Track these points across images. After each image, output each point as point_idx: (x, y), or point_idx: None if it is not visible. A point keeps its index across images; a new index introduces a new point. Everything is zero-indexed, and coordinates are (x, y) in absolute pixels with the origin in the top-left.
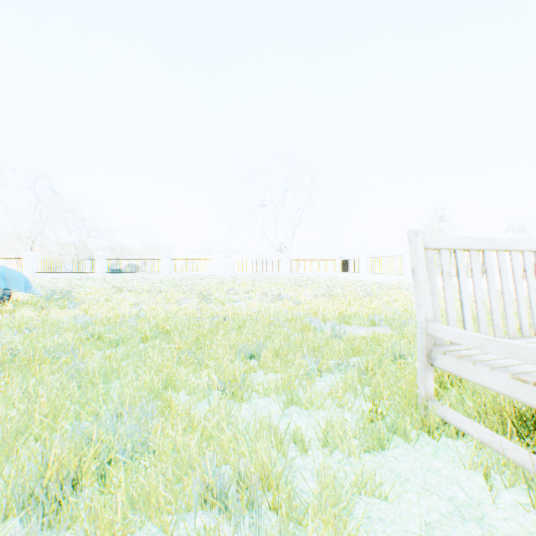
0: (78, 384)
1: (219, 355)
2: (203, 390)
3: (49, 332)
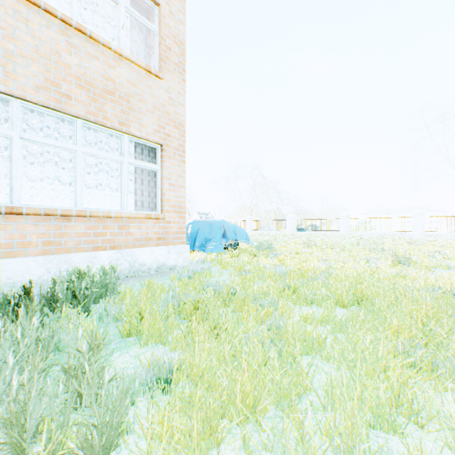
0: (278, 356)
1: None
2: None
3: (257, 276)
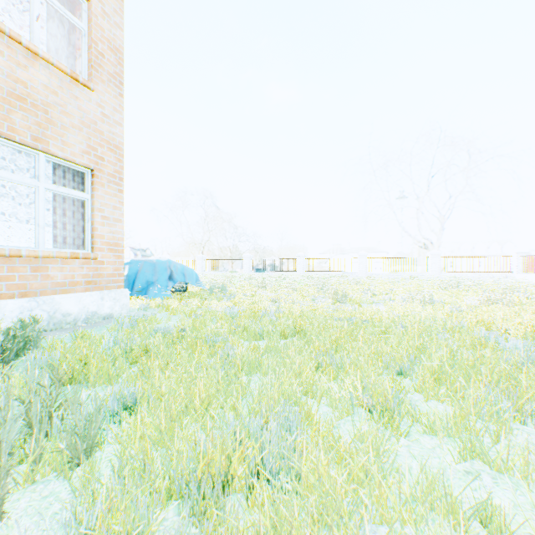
0: (224, 373)
1: (362, 365)
2: (345, 406)
3: (209, 319)
